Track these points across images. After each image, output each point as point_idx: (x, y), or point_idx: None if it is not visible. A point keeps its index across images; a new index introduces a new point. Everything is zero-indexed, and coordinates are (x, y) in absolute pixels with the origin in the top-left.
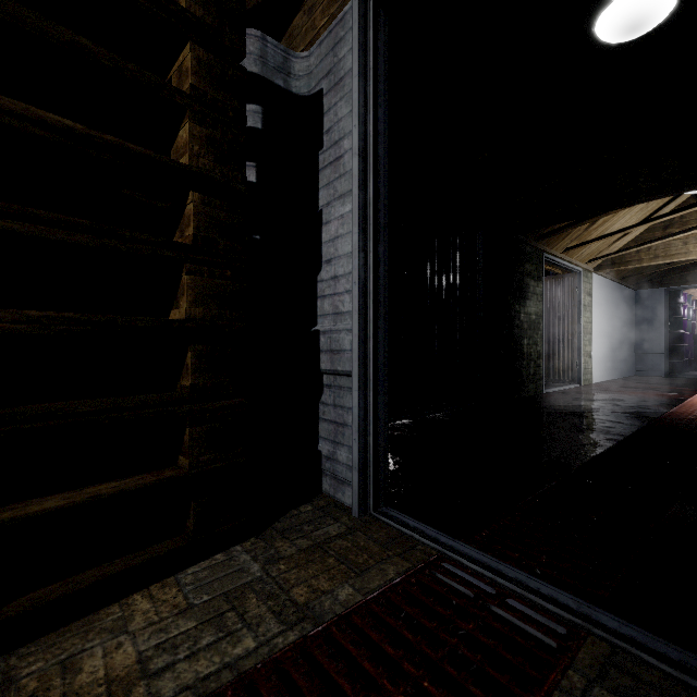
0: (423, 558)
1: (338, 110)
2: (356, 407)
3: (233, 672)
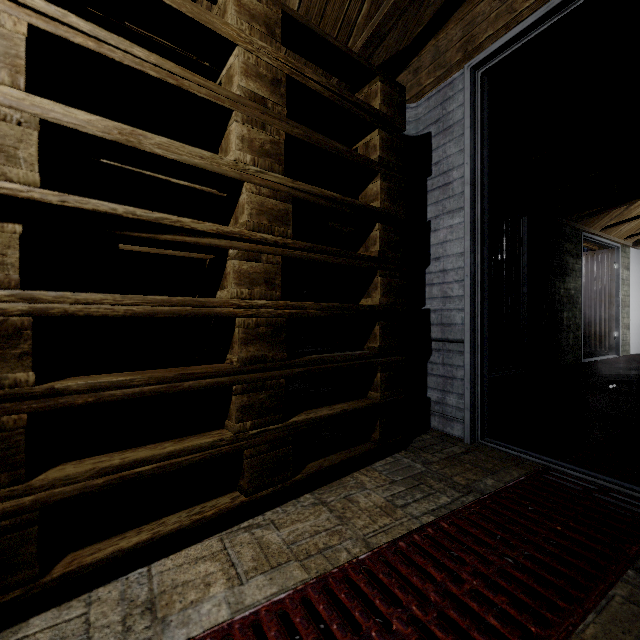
0: (533, 468)
1: (446, 149)
2: (468, 365)
3: (447, 509)
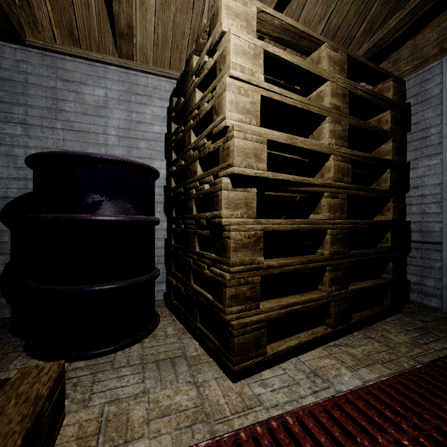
0: None
1: (424, 114)
2: (446, 259)
3: None
